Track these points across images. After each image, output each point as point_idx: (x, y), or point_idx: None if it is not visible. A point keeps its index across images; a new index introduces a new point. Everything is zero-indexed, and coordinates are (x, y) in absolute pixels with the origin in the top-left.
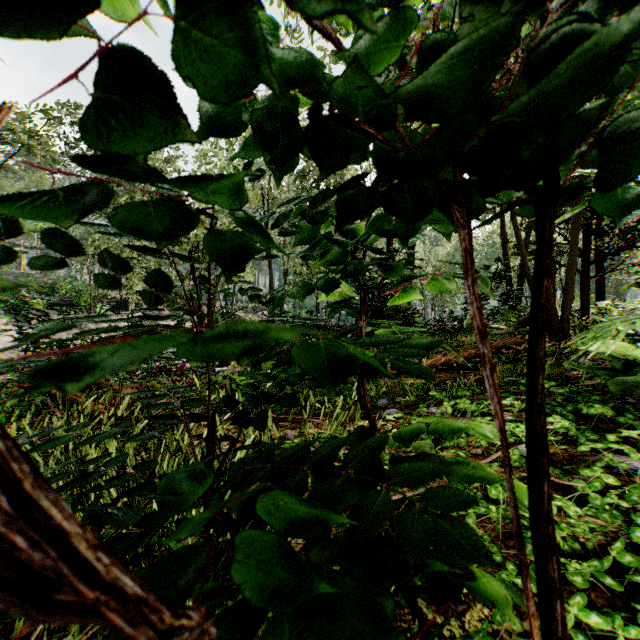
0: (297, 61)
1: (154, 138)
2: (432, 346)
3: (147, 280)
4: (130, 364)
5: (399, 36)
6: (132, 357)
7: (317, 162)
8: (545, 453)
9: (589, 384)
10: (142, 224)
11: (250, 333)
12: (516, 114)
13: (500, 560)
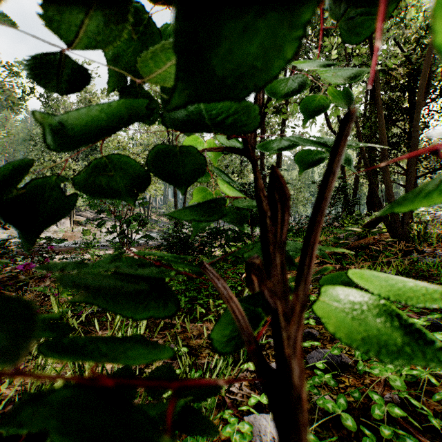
0: None
1: None
2: None
3: None
4: None
5: None
6: None
7: None
8: None
9: None
10: None
11: None
12: None
13: None
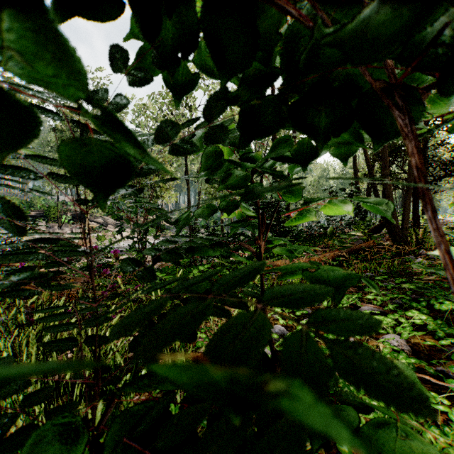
0: None
1: None
2: (347, 281)
3: None
4: None
5: None
6: None
7: (212, 56)
8: None
9: (428, 279)
10: None
11: None
12: None
13: None
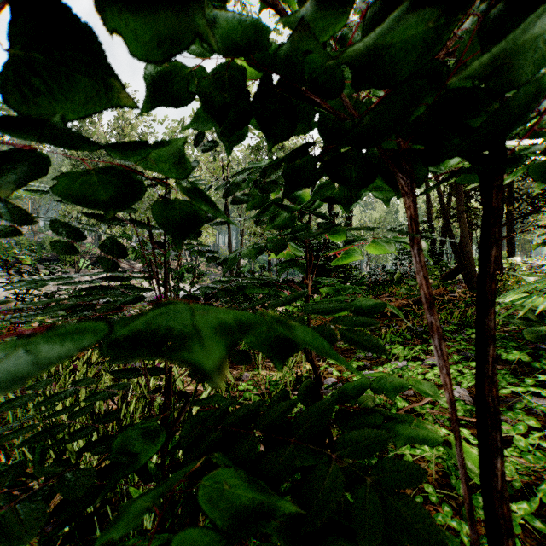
0: (246, 30)
1: (94, 104)
2: (376, 309)
3: (102, 247)
4: (4, 391)
5: (348, 6)
6: (20, 372)
7: (267, 133)
8: (497, 427)
9: (504, 330)
10: (92, 193)
11: (178, 335)
12: (476, 78)
13: (435, 501)
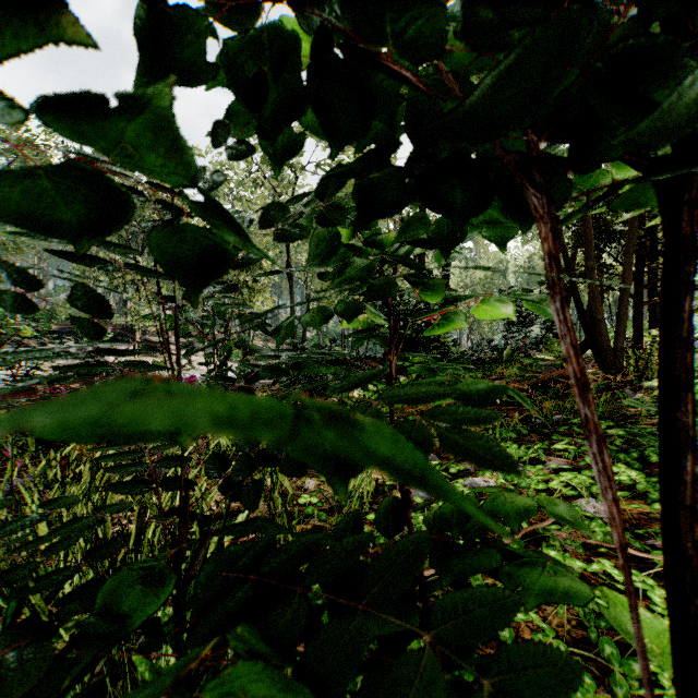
0: None
1: (0, 29)
2: (490, 395)
3: (72, 300)
4: None
5: None
6: None
7: (326, 128)
8: None
9: (649, 423)
10: (37, 209)
11: None
12: None
13: None
